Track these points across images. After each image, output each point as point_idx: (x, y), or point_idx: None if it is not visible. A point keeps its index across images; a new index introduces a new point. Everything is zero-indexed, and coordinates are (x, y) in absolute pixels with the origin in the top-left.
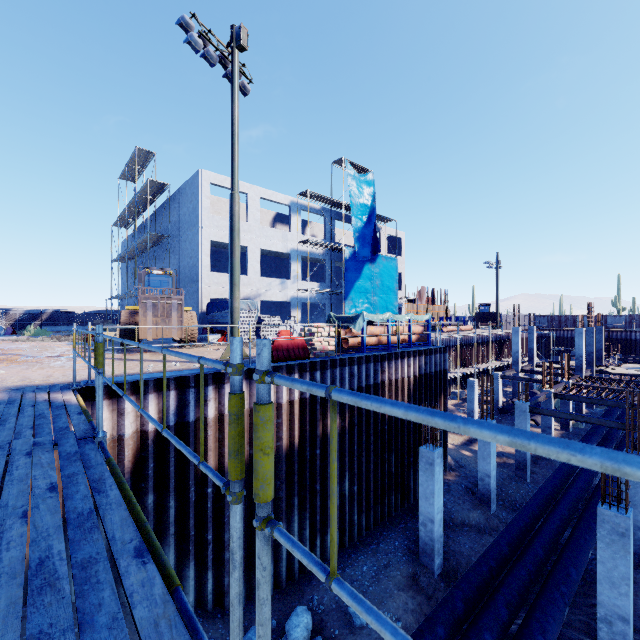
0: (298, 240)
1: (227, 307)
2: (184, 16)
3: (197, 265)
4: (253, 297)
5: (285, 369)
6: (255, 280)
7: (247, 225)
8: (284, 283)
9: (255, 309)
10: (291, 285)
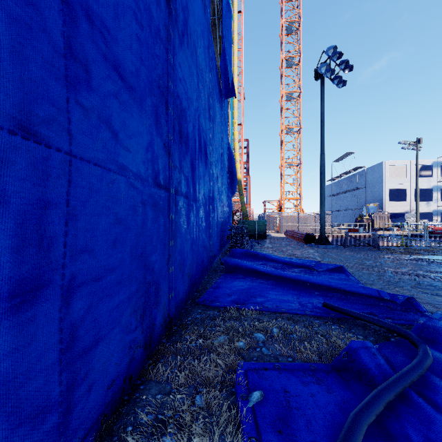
0: (438, 180)
1: (400, 216)
2: (401, 142)
3: (382, 199)
4: (409, 211)
5: (437, 236)
6: (411, 203)
7: (406, 179)
8: (428, 203)
9: (414, 217)
10: (433, 204)
